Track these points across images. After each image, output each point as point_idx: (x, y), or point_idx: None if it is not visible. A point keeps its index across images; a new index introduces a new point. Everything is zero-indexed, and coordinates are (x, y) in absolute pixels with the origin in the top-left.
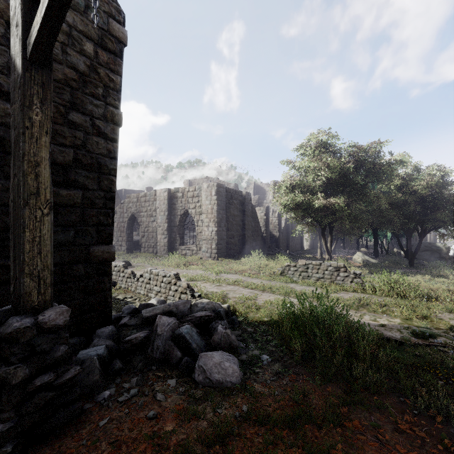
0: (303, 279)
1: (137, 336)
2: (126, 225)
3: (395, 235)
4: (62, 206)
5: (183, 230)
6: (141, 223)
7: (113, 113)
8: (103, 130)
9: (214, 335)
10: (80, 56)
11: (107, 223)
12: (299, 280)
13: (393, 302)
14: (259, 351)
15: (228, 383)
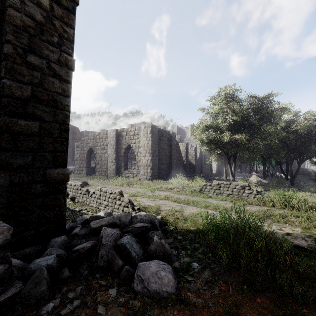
0: (217, 195)
1: (84, 246)
2: (86, 156)
3: (278, 163)
4: (21, 134)
5: (126, 159)
6: (96, 154)
7: (66, 58)
8: (58, 73)
9: (151, 244)
10: (37, 7)
11: (62, 150)
12: (214, 196)
13: (290, 214)
14: (189, 258)
15: (164, 293)
